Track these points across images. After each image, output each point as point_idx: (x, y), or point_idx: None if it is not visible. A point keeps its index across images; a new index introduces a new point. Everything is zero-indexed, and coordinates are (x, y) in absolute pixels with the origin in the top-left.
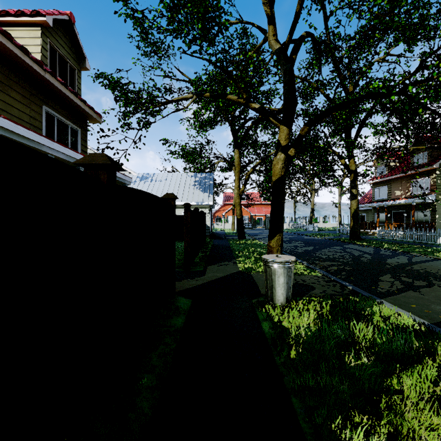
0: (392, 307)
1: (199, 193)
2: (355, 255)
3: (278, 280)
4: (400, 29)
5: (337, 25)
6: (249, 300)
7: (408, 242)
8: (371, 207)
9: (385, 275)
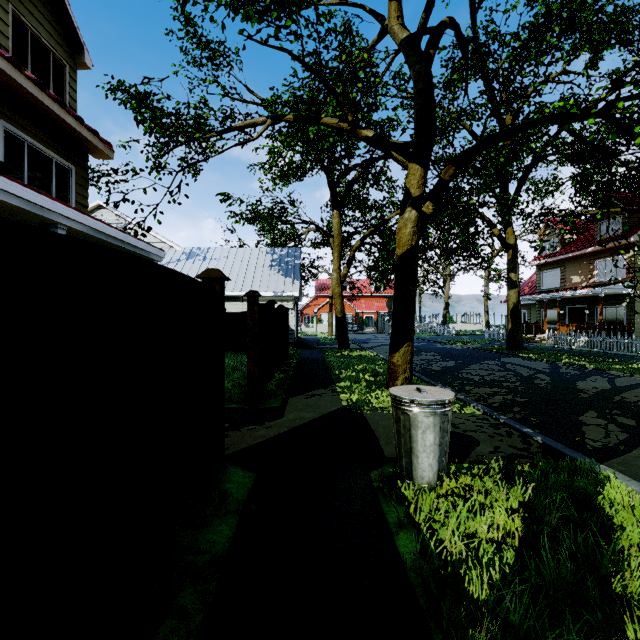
0: (633, 485)
1: (278, 278)
2: (523, 375)
3: (422, 439)
4: (584, 29)
5: (492, 19)
6: (365, 472)
7: (596, 353)
8: (535, 301)
9: (587, 413)
